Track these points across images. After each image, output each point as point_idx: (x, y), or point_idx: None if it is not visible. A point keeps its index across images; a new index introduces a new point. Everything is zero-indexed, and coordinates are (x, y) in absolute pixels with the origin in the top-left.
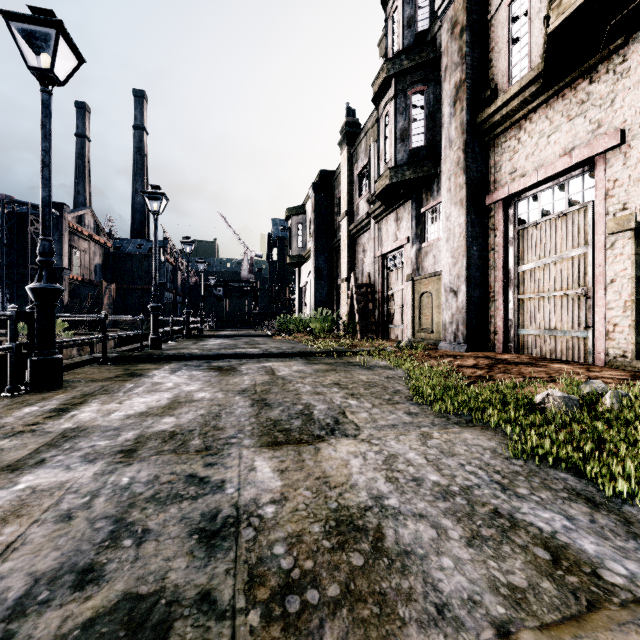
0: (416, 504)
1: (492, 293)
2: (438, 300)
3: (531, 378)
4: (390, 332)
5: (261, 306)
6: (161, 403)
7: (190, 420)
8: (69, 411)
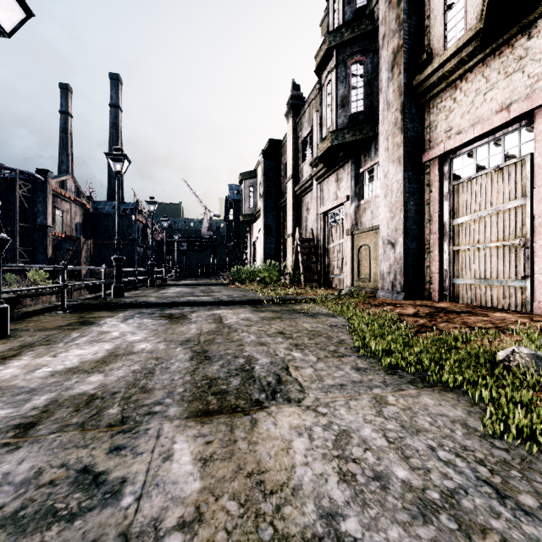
0: (386, 531)
1: (428, 245)
2: (375, 252)
3: (477, 328)
4: (331, 281)
5: (218, 259)
6: (97, 356)
7: (118, 378)
8: None
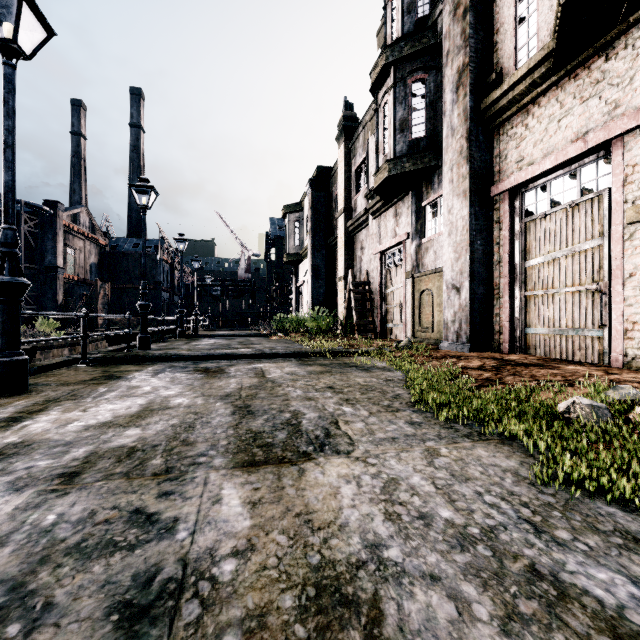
0: (425, 557)
1: (497, 290)
2: (439, 298)
3: (545, 381)
4: (389, 332)
5: (258, 306)
6: (130, 411)
7: (157, 432)
8: (21, 421)
